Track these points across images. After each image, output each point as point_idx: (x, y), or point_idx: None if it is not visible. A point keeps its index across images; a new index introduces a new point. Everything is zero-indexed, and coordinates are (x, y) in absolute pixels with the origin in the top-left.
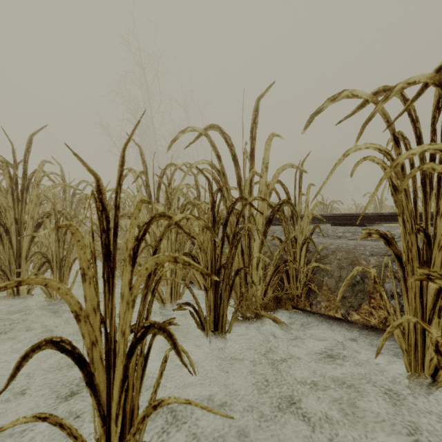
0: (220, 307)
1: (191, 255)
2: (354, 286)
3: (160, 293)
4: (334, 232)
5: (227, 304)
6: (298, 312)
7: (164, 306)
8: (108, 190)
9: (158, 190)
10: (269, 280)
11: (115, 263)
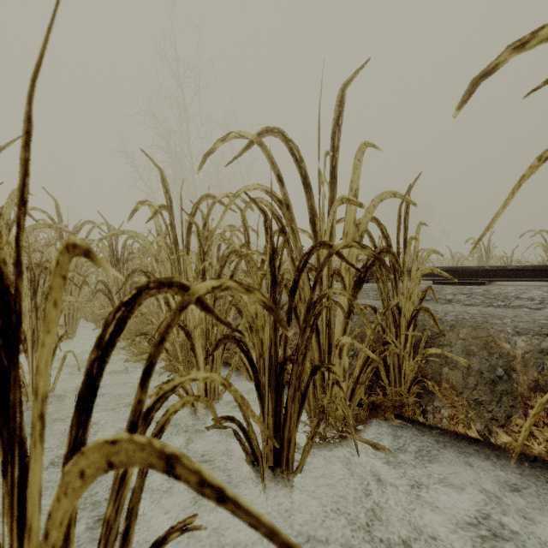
0: (285, 428)
1: (236, 339)
2: (495, 385)
3: (189, 391)
4: (440, 293)
5: (296, 423)
6: (404, 424)
7: (194, 412)
8: (113, 234)
9: (188, 234)
10: (359, 374)
11: (16, 426)
